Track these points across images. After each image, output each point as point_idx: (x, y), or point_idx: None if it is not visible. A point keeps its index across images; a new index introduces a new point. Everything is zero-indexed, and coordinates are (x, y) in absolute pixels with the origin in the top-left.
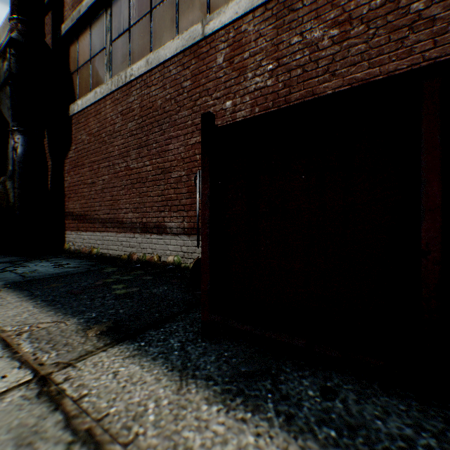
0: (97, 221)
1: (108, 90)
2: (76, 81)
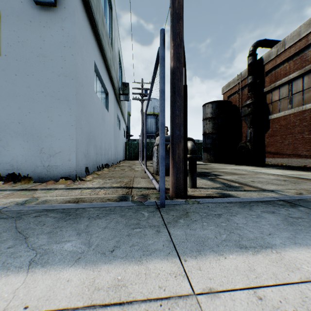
0: (284, 154)
1: (291, 112)
2: (269, 106)
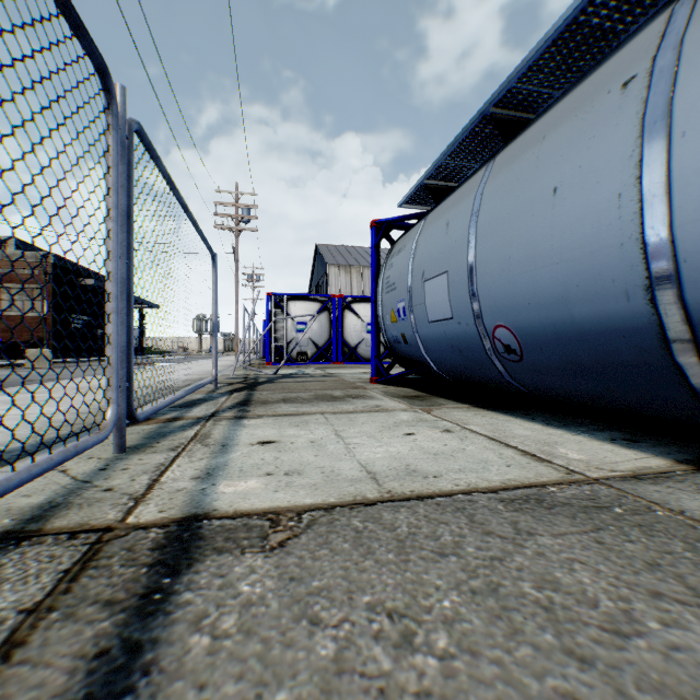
0: None
1: None
2: None
